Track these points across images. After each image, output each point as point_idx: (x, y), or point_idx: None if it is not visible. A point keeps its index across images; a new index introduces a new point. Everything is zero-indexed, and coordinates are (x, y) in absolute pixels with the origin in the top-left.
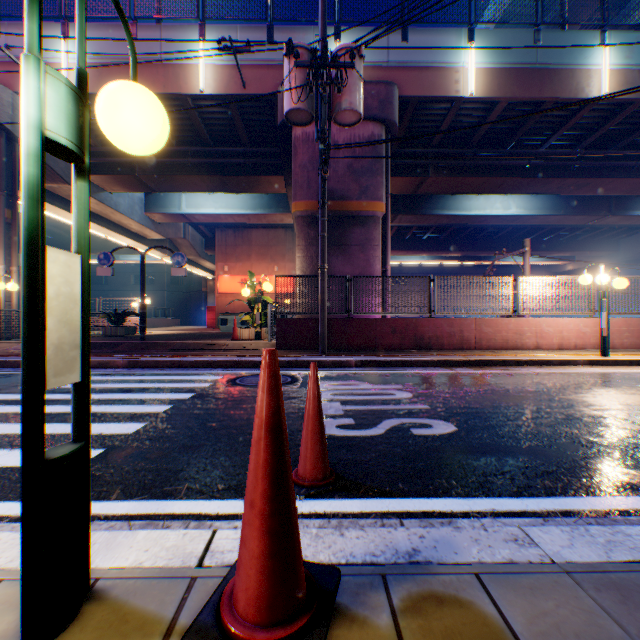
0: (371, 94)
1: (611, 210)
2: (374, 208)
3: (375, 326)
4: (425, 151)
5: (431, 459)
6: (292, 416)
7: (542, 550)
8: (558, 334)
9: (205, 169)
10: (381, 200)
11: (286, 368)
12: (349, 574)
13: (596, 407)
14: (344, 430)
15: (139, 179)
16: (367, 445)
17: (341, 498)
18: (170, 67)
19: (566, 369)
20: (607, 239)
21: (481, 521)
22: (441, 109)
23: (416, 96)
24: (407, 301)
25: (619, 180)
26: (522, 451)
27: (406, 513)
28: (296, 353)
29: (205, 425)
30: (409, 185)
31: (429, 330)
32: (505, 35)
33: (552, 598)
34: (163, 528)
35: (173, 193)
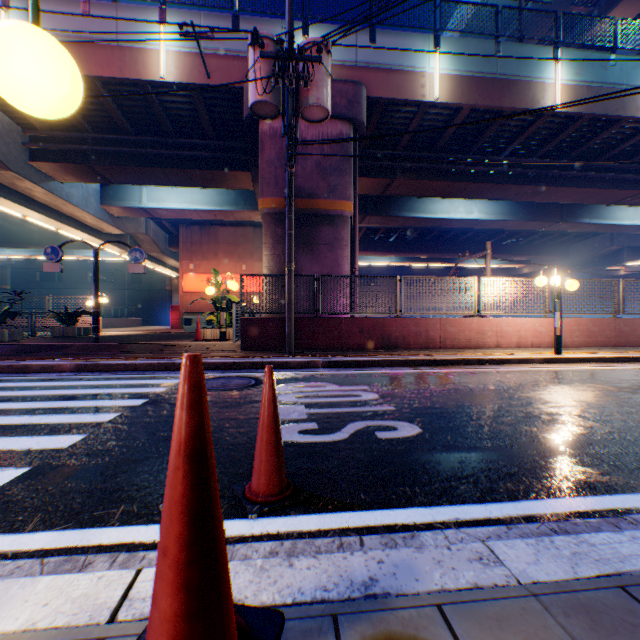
0: (339, 93)
1: (562, 217)
2: (342, 207)
3: (343, 326)
4: (393, 153)
5: (395, 465)
6: (252, 422)
7: (508, 569)
8: (516, 333)
9: (167, 161)
10: (349, 200)
11: (251, 370)
12: (295, 618)
13: (552, 404)
14: (307, 436)
15: (94, 169)
16: (330, 452)
17: (298, 514)
18: (127, 50)
19: (524, 367)
20: (559, 244)
21: (445, 533)
22: (408, 112)
23: (384, 98)
24: (375, 301)
25: (570, 189)
26: (485, 452)
27: (367, 528)
28: (262, 354)
29: (154, 435)
30: (377, 186)
31: (396, 330)
32: (468, 44)
33: (520, 630)
34: (84, 565)
35: (133, 186)
